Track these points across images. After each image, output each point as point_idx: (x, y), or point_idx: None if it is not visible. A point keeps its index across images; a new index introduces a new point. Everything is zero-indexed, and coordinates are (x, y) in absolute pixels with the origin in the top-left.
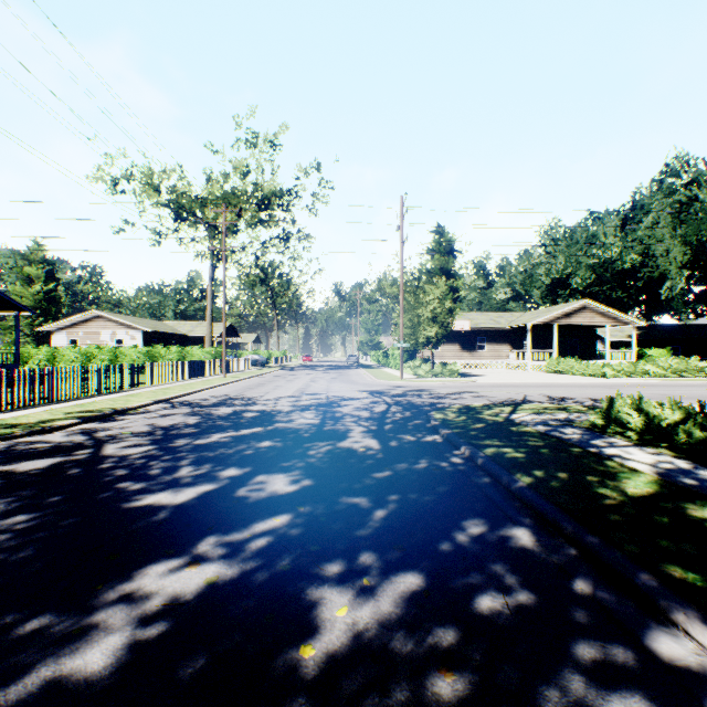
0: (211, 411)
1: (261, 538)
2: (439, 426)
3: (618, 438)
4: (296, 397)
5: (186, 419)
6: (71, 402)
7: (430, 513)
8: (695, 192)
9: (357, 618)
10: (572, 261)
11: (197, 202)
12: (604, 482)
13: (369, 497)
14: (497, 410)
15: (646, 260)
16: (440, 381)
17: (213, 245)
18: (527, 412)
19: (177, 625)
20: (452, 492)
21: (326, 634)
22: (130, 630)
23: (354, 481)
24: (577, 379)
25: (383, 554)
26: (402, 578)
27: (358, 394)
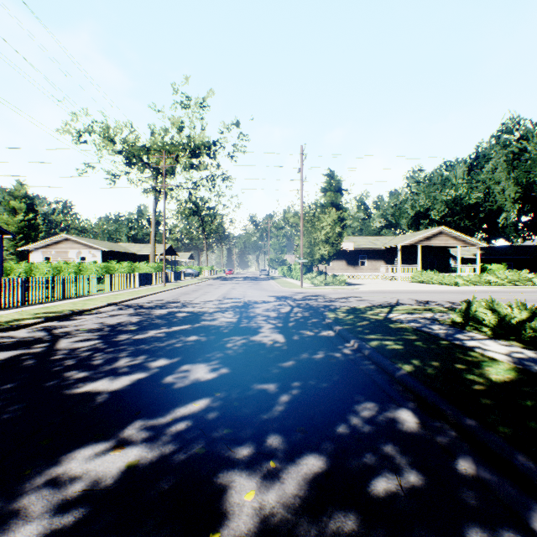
0: (151, 312)
1: (181, 422)
2: (332, 324)
3: (475, 332)
4: (219, 301)
5: (129, 318)
6: (39, 305)
7: (327, 397)
8: (524, 145)
9: (263, 502)
10: (431, 198)
11: (143, 150)
12: (471, 369)
13: (276, 384)
14: (377, 311)
15: (487, 196)
16: (331, 289)
17: (156, 184)
18: (401, 312)
19: (93, 512)
20: (345, 378)
21: (234, 520)
22: (48, 518)
23: (263, 369)
24: (436, 287)
25: (288, 436)
26: (305, 460)
27: (268, 299)
